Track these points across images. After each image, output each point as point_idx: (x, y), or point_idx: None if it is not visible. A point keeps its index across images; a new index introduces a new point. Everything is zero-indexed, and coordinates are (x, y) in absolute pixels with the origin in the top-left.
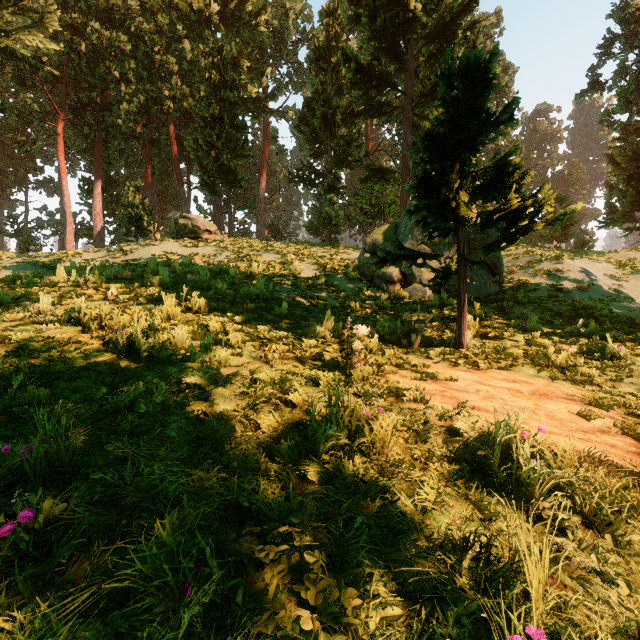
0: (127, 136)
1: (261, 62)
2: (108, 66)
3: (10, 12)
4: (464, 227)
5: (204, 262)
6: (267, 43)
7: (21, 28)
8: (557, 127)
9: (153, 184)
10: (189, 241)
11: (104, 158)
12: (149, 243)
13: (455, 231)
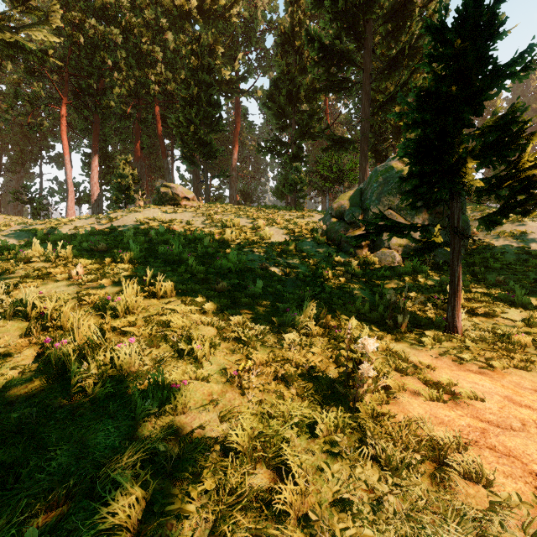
0: (119, 116)
1: (233, 49)
2: (103, 56)
3: (19, 11)
4: (459, 196)
5: (181, 228)
6: (239, 32)
7: (29, 25)
8: (497, 98)
9: (142, 157)
10: (169, 207)
11: (101, 136)
12: (133, 210)
13: (445, 200)
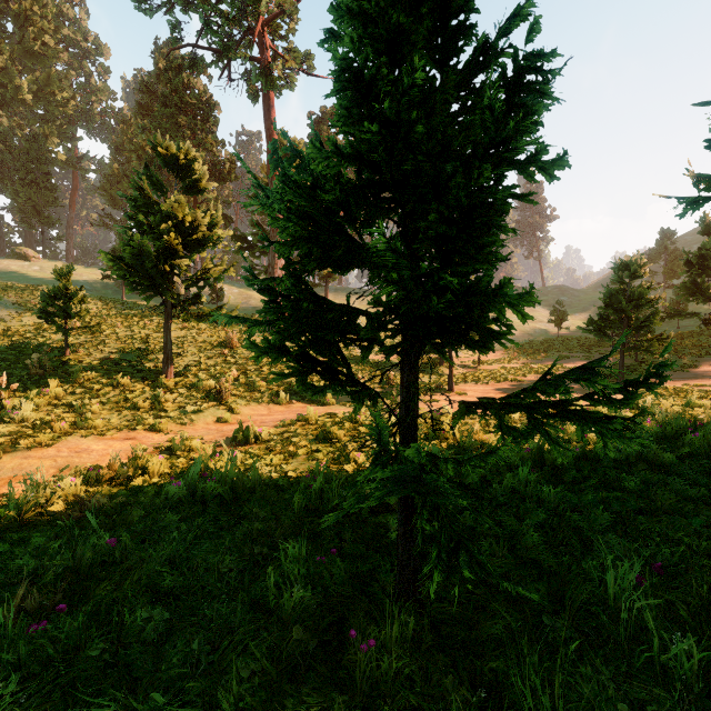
0: None
1: (70, 129)
2: None
3: None
4: None
5: (37, 273)
6: (76, 120)
7: None
8: None
9: None
10: (23, 261)
11: None
12: (1, 261)
13: None
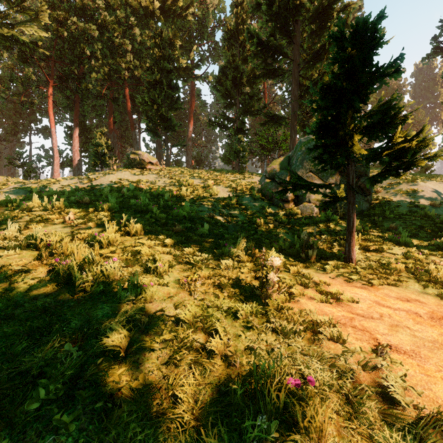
0: (96, 96)
1: (189, 42)
2: (82, 47)
3: (14, 11)
4: (353, 162)
5: (147, 186)
6: (193, 28)
7: (22, 22)
8: (403, 83)
9: (114, 129)
10: (137, 170)
11: (81, 112)
12: (108, 172)
13: (344, 165)
